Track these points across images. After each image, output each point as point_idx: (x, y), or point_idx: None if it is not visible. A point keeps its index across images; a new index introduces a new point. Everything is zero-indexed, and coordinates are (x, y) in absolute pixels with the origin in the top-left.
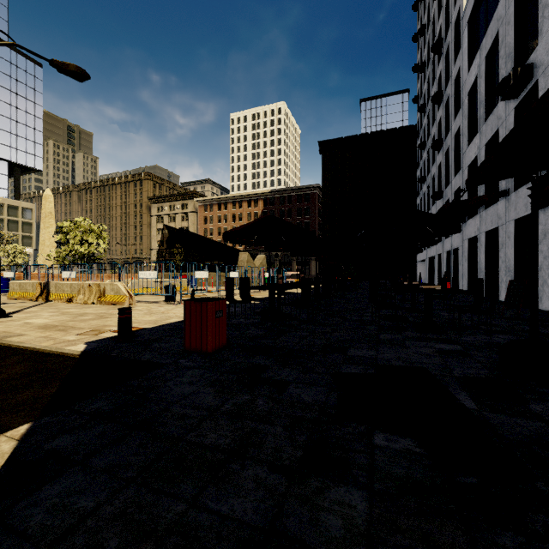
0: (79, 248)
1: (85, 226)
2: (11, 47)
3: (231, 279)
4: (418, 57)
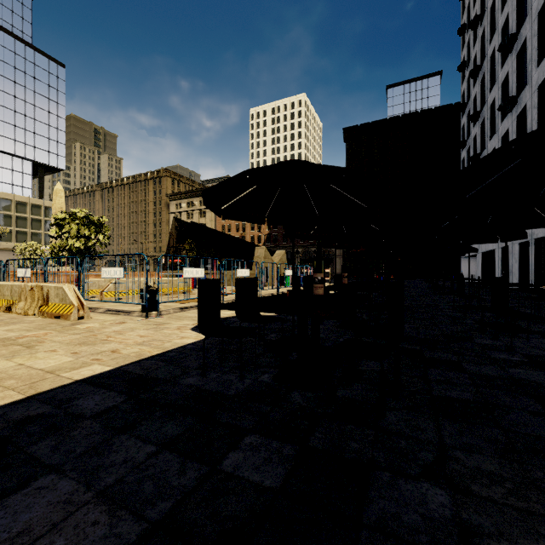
0: (74, 242)
1: (82, 217)
2: (35, 48)
3: (212, 282)
4: (463, 20)
